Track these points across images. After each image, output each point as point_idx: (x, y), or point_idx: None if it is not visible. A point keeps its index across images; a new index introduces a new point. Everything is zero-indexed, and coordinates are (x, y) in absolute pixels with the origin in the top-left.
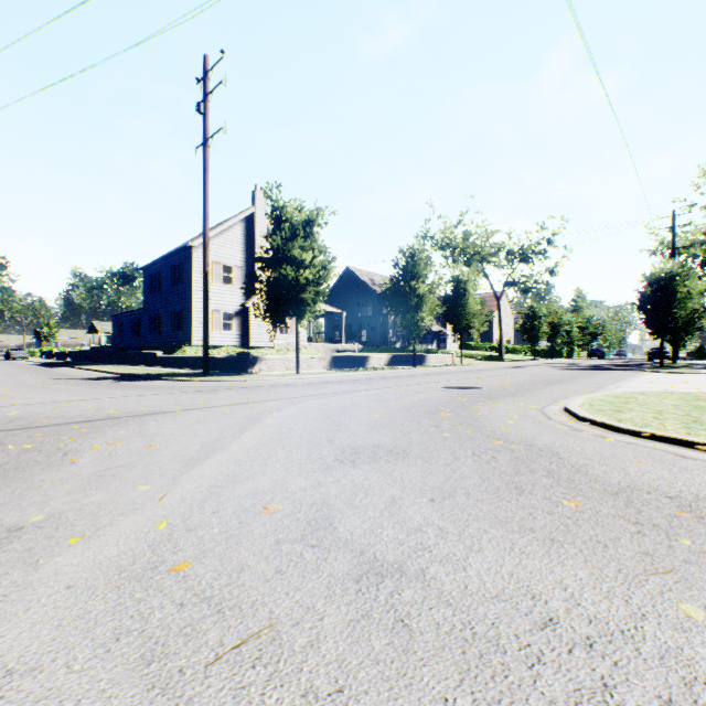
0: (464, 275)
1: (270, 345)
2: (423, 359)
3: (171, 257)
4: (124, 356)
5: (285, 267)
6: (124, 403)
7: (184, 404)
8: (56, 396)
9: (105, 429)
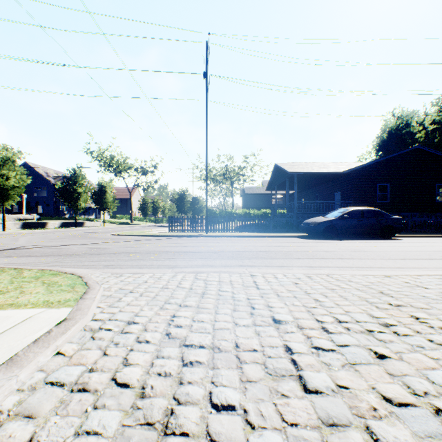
0: (105, 183)
1: None
2: (83, 223)
3: None
4: None
5: None
6: None
7: None
8: None
9: None
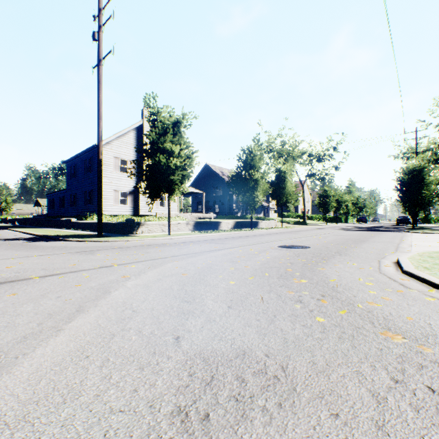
0: (284, 167)
1: (154, 214)
2: (256, 223)
3: (84, 153)
4: (51, 222)
5: (158, 155)
6: None
7: (52, 267)
8: None
9: None
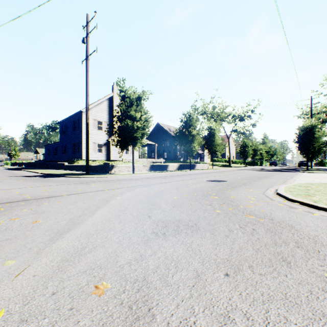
0: (214, 126)
1: (121, 159)
2: (194, 166)
3: (72, 117)
4: (49, 165)
5: (127, 120)
6: (37, 190)
7: (70, 191)
8: (2, 186)
9: (15, 208)
